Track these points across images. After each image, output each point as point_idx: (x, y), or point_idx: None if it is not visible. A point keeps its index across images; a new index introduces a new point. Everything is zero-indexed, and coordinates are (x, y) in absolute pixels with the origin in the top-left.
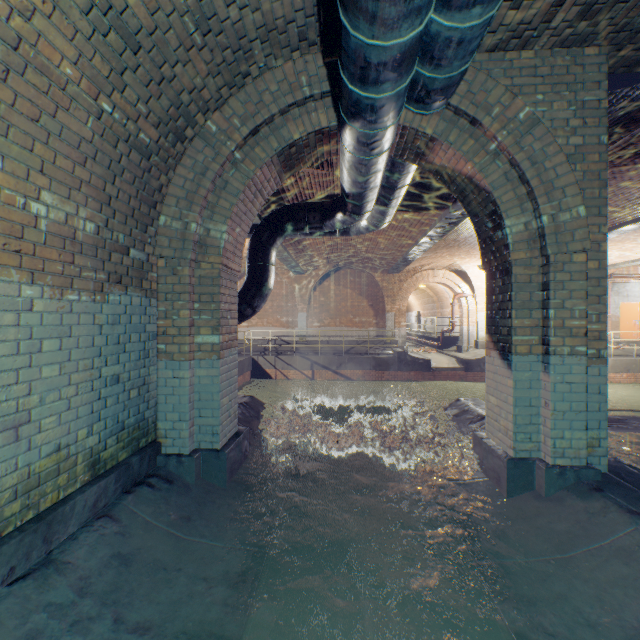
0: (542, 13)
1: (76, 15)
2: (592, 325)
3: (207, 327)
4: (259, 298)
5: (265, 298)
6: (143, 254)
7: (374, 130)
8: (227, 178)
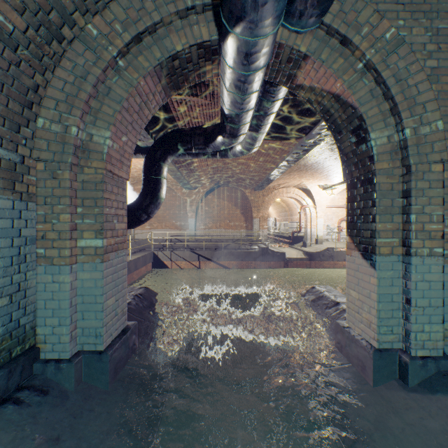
0: None
1: None
2: (445, 228)
3: (90, 231)
4: (153, 206)
5: (158, 206)
6: (15, 155)
7: (254, 37)
8: (110, 85)
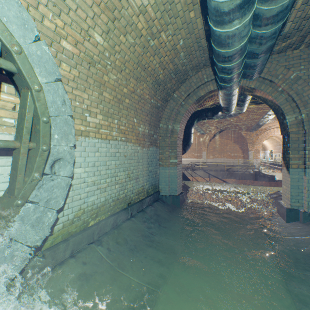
0: (297, 40)
1: (150, 85)
2: None
3: (173, 157)
4: (187, 146)
5: (189, 146)
6: (156, 136)
7: (229, 92)
8: (179, 110)
